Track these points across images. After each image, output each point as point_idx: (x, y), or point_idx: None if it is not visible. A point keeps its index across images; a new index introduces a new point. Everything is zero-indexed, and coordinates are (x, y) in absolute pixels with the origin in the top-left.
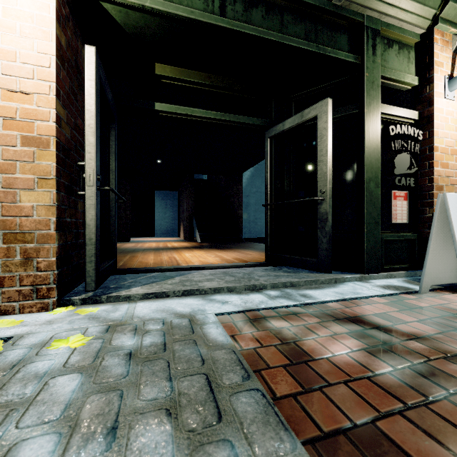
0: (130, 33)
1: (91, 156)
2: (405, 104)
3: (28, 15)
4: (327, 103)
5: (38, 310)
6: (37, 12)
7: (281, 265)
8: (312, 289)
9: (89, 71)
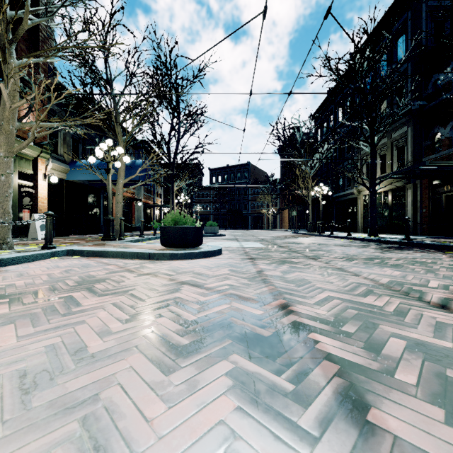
0: None
1: None
2: (30, 178)
3: None
4: None
5: None
6: None
7: None
8: None
9: None
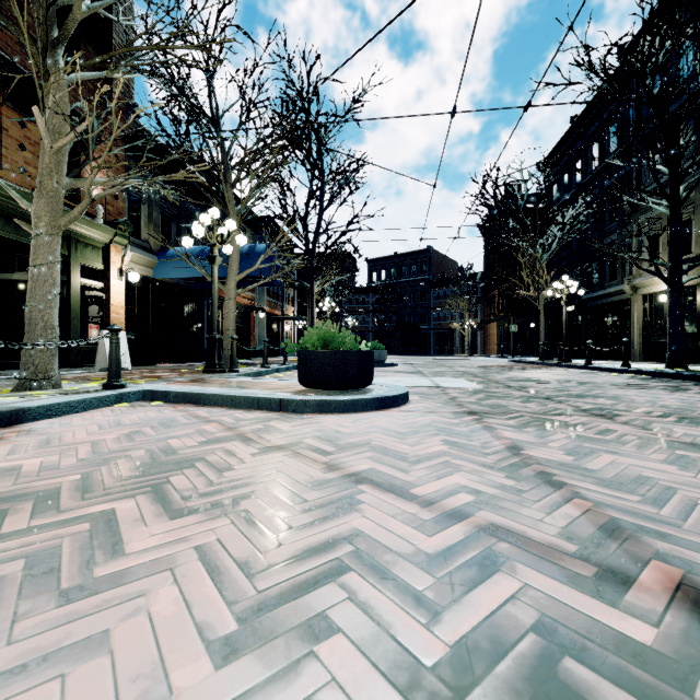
0: None
1: None
2: (99, 276)
3: None
4: None
5: None
6: None
7: (8, 369)
8: None
9: None
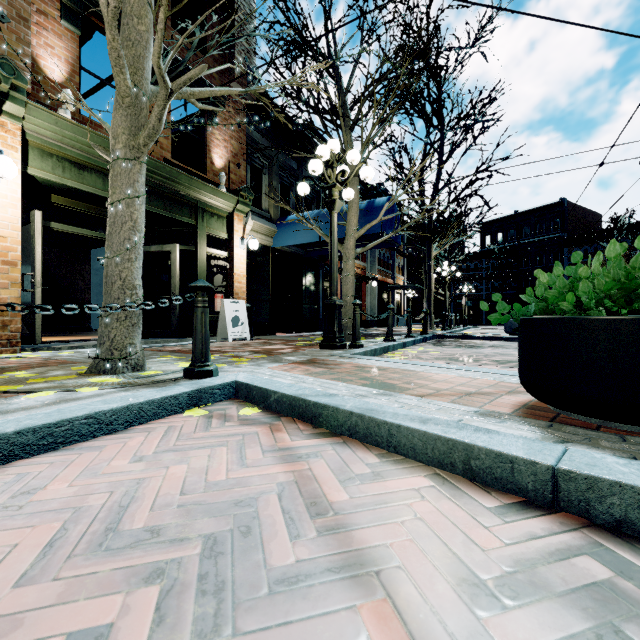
0: (42, 184)
1: (39, 271)
2: (224, 245)
3: (5, 195)
4: (176, 247)
5: (11, 353)
6: (10, 194)
7: (148, 338)
8: (167, 343)
9: (38, 224)
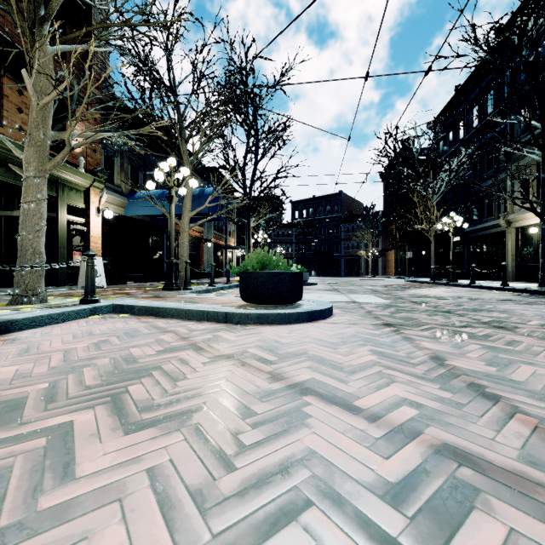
0: None
1: None
2: (81, 213)
3: None
4: None
5: None
6: None
7: (9, 287)
8: None
9: None
